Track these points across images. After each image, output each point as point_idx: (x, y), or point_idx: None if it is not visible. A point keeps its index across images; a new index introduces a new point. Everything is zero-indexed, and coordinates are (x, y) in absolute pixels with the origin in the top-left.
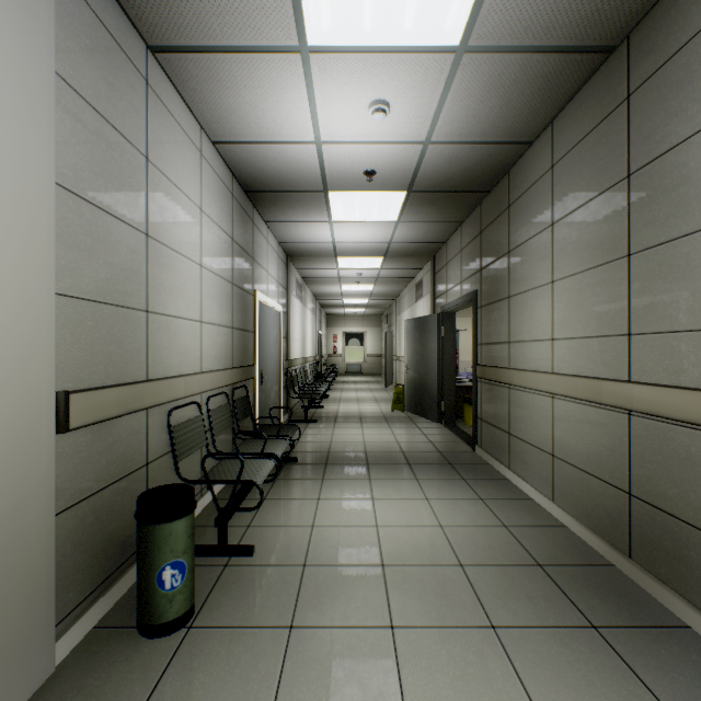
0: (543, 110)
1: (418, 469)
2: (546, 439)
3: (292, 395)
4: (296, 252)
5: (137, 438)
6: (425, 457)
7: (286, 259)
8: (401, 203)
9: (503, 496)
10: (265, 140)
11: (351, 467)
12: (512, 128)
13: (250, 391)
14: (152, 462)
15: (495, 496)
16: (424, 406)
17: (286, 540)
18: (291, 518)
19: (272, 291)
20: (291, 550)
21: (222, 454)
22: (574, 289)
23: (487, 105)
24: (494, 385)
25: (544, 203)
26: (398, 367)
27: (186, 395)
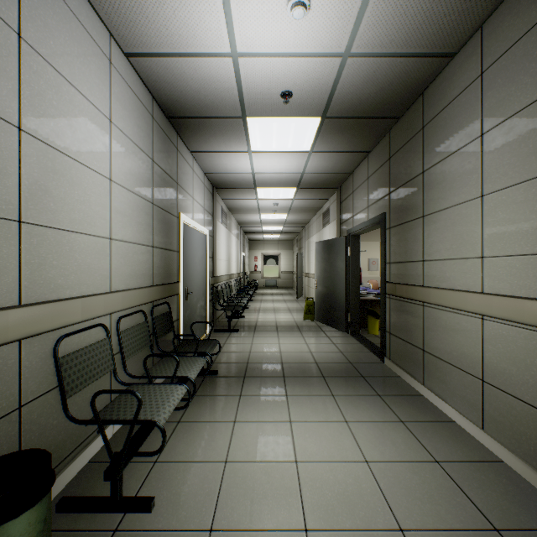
0: (477, 7)
1: (333, 383)
2: (472, 362)
3: (218, 307)
4: (220, 183)
5: None
6: (338, 368)
7: (212, 189)
8: (315, 130)
9: (423, 418)
10: (179, 52)
11: (268, 380)
12: (437, 35)
13: (173, 307)
14: (30, 403)
15: (416, 418)
16: (332, 317)
17: (194, 485)
18: (204, 450)
19: (197, 216)
20: (198, 502)
21: (115, 391)
22: (515, 201)
23: (417, 0)
24: (405, 301)
25: (471, 114)
26: (307, 282)
27: (85, 319)
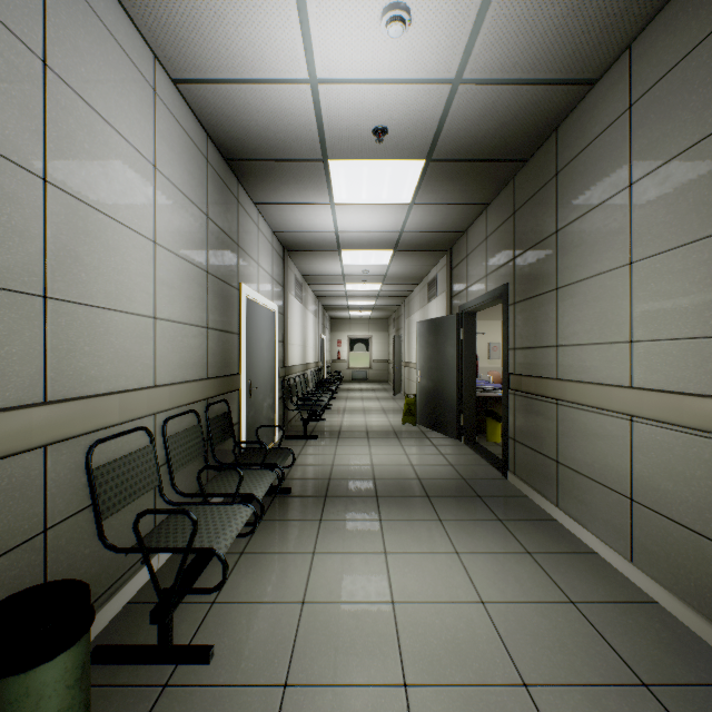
0: (624, 22)
1: (441, 504)
2: (618, 476)
3: (291, 407)
4: (293, 244)
5: (21, 495)
6: (447, 486)
7: (282, 252)
8: (417, 177)
9: (556, 548)
10: (243, 78)
11: (356, 501)
12: (573, 57)
13: (233, 406)
14: (57, 526)
15: (546, 548)
16: (440, 420)
17: (263, 631)
18: (274, 588)
19: (264, 287)
20: (269, 652)
21: (165, 511)
22: (672, 270)
23: (547, 14)
24: (534, 399)
25: (616, 158)
26: (407, 374)
27: (124, 420)
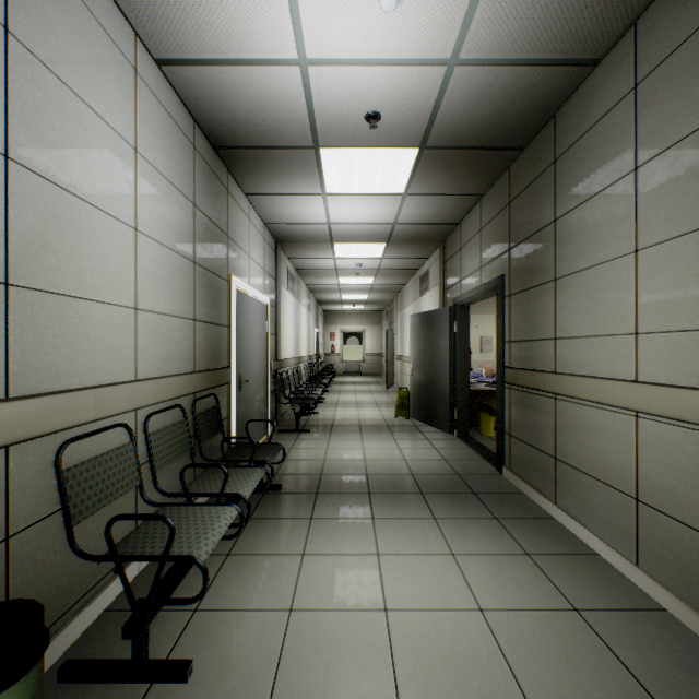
0: None
1: (435, 501)
2: (622, 475)
3: (283, 400)
4: (286, 236)
5: None
6: (441, 482)
7: (275, 244)
8: (411, 166)
9: (556, 549)
10: (229, 58)
11: (348, 498)
12: (575, 34)
13: (223, 400)
14: (21, 532)
15: (546, 549)
16: (433, 414)
17: (246, 643)
18: (261, 593)
19: (255, 280)
20: (252, 667)
21: (139, 516)
22: (682, 257)
23: None
24: (530, 393)
25: (620, 141)
26: (400, 367)
27: (99, 417)
